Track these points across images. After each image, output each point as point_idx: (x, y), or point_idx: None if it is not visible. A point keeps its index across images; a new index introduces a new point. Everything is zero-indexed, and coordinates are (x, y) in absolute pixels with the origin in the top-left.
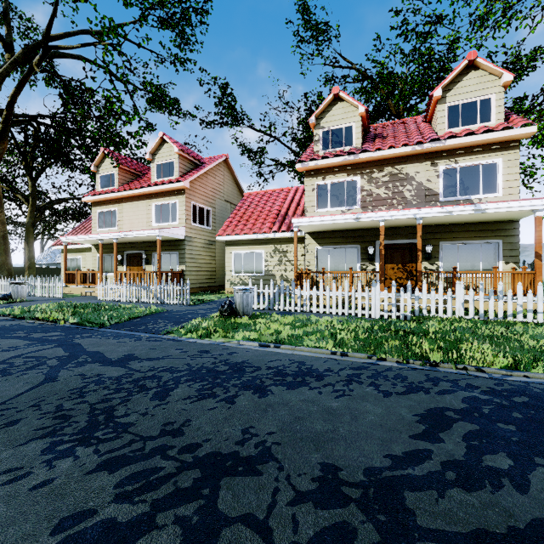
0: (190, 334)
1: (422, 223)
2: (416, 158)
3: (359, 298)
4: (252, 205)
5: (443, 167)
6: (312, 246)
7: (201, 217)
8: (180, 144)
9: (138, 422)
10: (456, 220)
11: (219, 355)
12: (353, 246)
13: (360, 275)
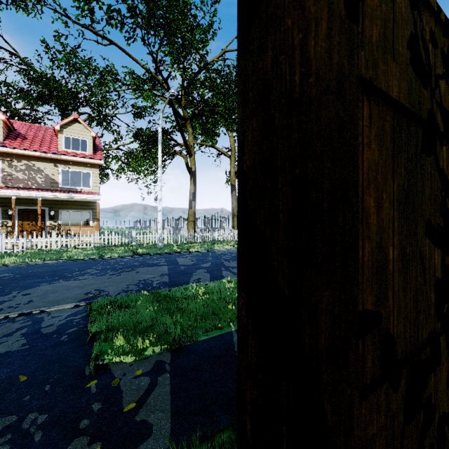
0: None
1: (47, 198)
2: (45, 159)
3: None
4: None
5: (62, 168)
6: None
7: None
8: None
9: None
10: (66, 199)
11: None
12: None
13: (2, 229)
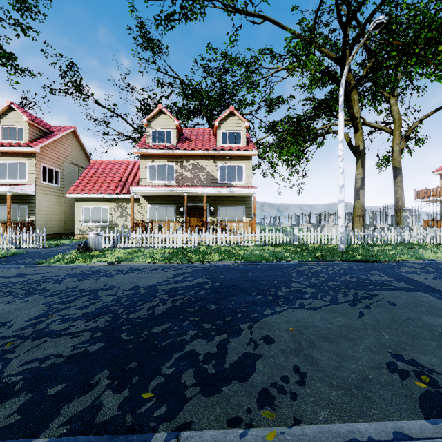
0: (58, 263)
1: (208, 195)
2: (206, 157)
3: (171, 237)
4: (98, 171)
5: (219, 164)
6: (145, 205)
7: (51, 176)
8: (29, 112)
9: (53, 288)
10: (224, 194)
11: (84, 269)
12: (171, 206)
13: (176, 224)
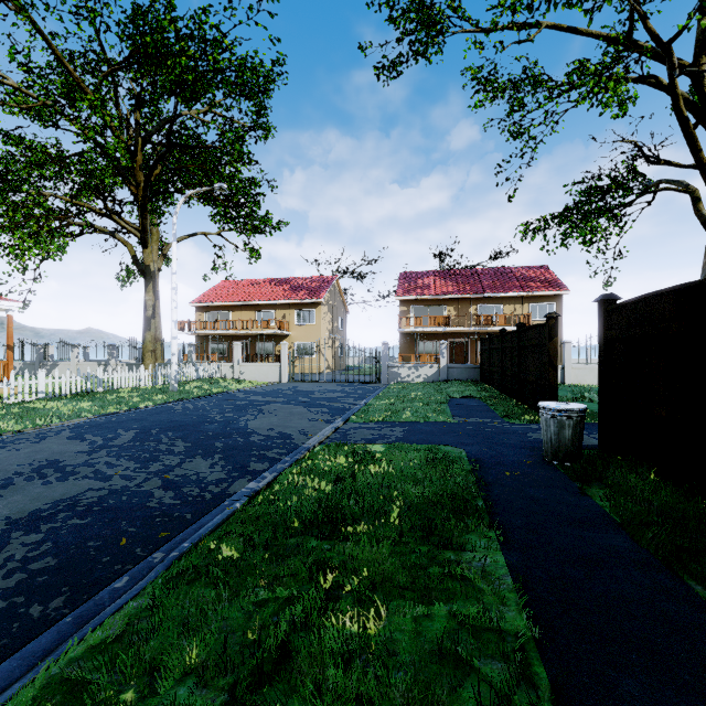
0: None
1: None
2: None
3: None
4: None
5: None
6: None
7: None
8: None
9: None
10: None
11: None
12: None
13: None
